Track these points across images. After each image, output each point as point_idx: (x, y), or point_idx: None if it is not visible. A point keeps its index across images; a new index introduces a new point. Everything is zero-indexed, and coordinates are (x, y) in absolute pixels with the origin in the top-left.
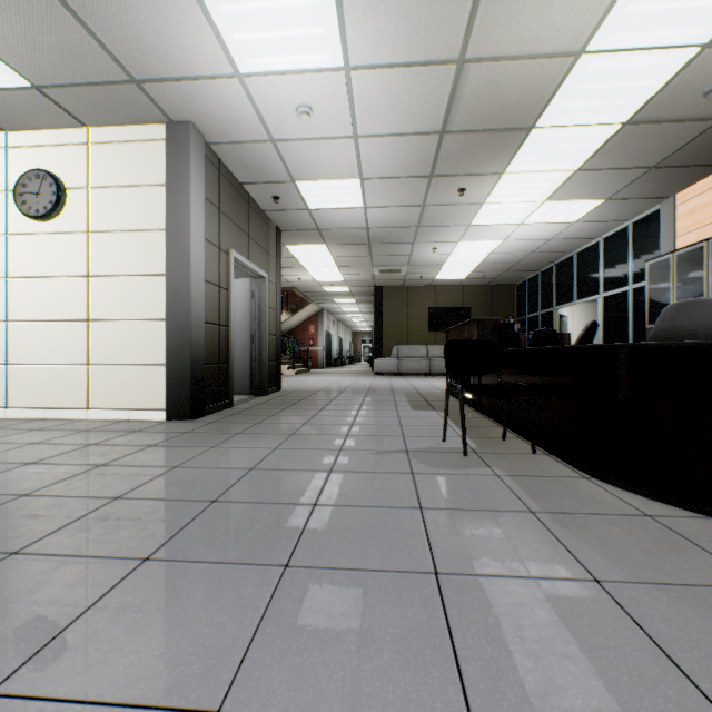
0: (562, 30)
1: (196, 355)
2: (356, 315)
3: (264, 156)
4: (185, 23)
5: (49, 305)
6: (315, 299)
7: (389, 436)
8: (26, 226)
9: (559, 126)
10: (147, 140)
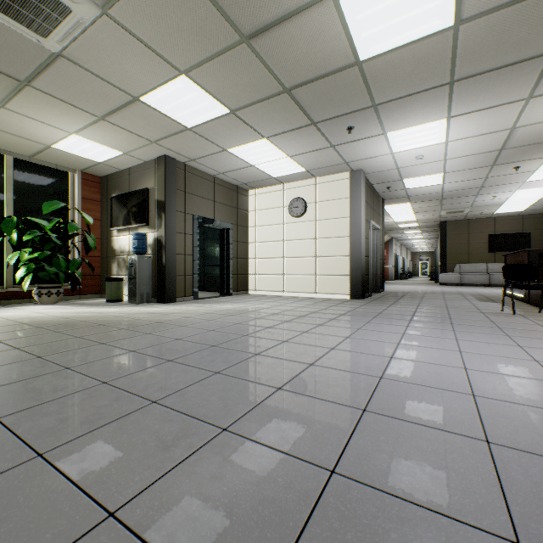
0: None
1: (362, 271)
2: (418, 240)
3: (390, 173)
4: (377, 146)
5: (300, 251)
6: (388, 232)
7: (470, 308)
8: (291, 220)
9: None
10: (341, 180)
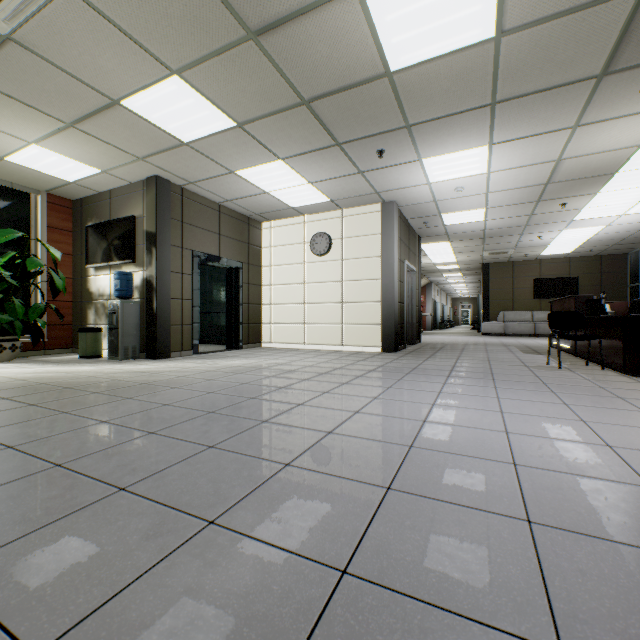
0: (624, 141)
1: (395, 319)
2: (459, 285)
3: (426, 207)
4: (412, 174)
5: (324, 296)
6: (426, 275)
7: (513, 362)
8: (313, 259)
9: (637, 169)
10: (371, 212)
